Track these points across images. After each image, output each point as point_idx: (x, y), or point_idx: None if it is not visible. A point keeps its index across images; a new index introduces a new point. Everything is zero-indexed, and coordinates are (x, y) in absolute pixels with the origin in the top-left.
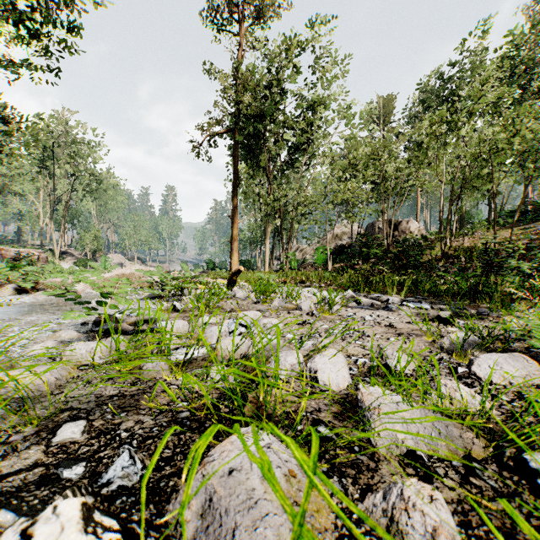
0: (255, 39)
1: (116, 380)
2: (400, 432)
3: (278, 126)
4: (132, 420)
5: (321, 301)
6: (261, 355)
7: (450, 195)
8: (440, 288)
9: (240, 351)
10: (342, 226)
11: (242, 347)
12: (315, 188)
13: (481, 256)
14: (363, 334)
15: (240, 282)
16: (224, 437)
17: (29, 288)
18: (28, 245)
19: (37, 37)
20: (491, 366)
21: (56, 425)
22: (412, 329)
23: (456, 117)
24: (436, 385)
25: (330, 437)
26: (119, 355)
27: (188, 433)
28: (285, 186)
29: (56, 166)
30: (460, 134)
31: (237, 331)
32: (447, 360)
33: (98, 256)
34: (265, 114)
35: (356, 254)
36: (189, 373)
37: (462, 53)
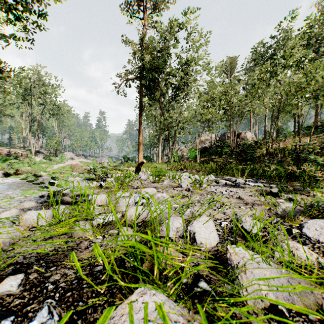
0: (152, 22)
1: (54, 238)
2: (274, 302)
3: (166, 74)
4: (59, 273)
5: (194, 182)
6: (156, 220)
7: (272, 116)
8: (267, 173)
9: (141, 216)
10: (205, 135)
11: (143, 213)
12: (189, 112)
13: (292, 153)
14: (223, 204)
15: (144, 169)
16: (126, 293)
17: (13, 173)
18: (16, 146)
19: (19, 20)
20: (317, 229)
21: (1, 279)
22: (254, 200)
23: (275, 69)
24: (281, 244)
25: (209, 292)
26: (48, 226)
27: (100, 285)
28: (171, 111)
29: (32, 99)
30: (278, 78)
31: (140, 202)
32: (282, 223)
33: (58, 153)
34: (159, 67)
35: (214, 152)
36: (106, 233)
37: (278, 31)
